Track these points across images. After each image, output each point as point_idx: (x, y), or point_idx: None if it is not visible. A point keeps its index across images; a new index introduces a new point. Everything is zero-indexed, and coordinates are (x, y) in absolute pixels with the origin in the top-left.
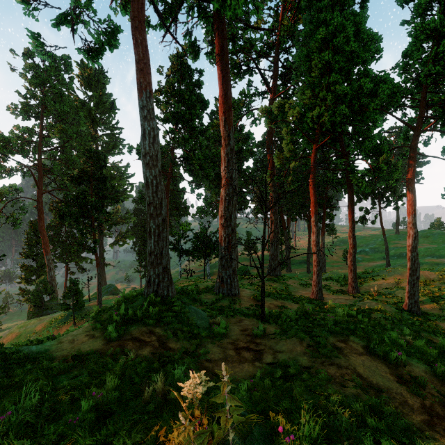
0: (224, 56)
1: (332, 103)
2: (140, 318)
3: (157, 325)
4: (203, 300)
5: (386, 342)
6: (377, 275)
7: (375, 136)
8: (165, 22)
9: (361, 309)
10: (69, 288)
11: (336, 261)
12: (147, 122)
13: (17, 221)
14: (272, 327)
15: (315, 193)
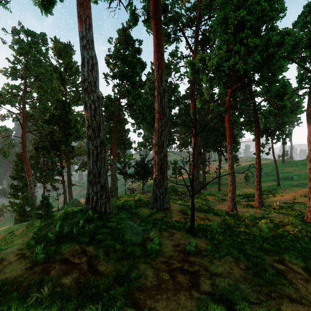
0: (158, 12)
1: (244, 54)
2: (75, 235)
3: (91, 243)
4: (140, 214)
5: None
6: (275, 193)
7: (280, 80)
8: None
9: (273, 221)
10: (41, 202)
11: (239, 182)
12: (86, 51)
13: (7, 153)
14: (203, 241)
15: (230, 127)
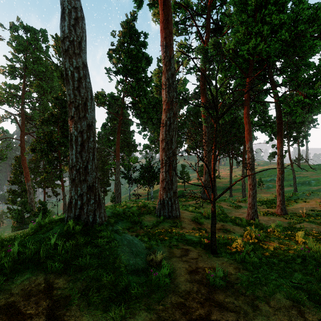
0: None
1: (267, 35)
2: (42, 258)
3: (65, 271)
4: (143, 223)
5: None
6: (297, 198)
7: (310, 64)
8: None
9: (309, 233)
10: (38, 208)
11: None
12: None
13: (4, 155)
14: (230, 264)
15: (249, 122)
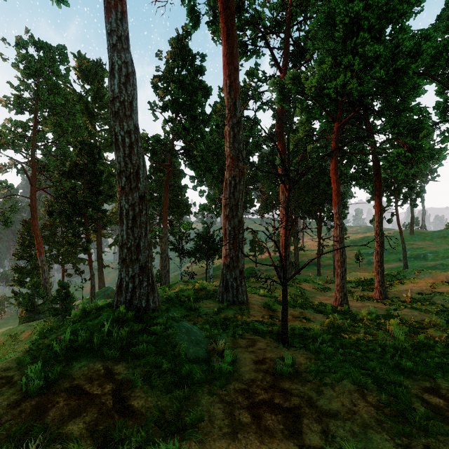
0: (229, 4)
1: (359, 70)
2: (96, 345)
3: (122, 359)
4: (202, 310)
5: None
6: (403, 278)
7: (413, 108)
8: None
9: (407, 321)
10: (57, 291)
11: (347, 262)
12: (117, 53)
13: (8, 220)
14: (302, 355)
15: (337, 180)
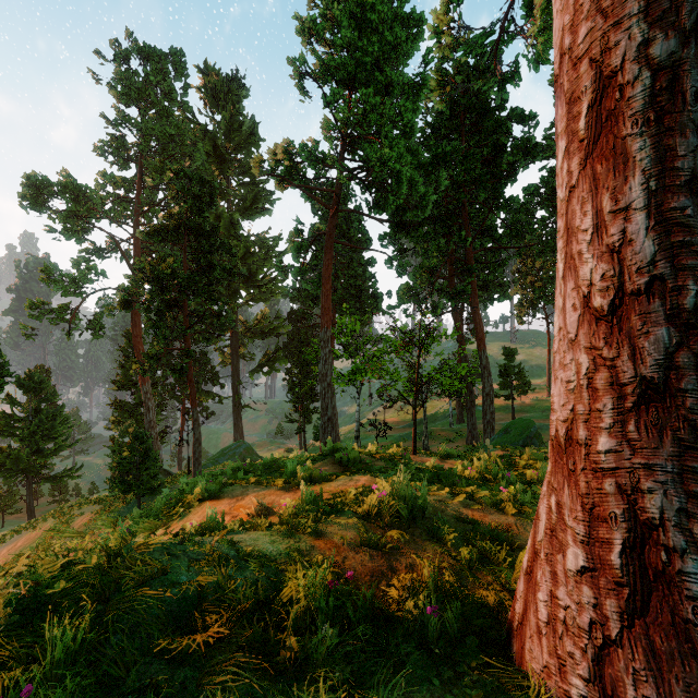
0: None
1: None
2: None
3: None
4: None
5: None
6: None
7: None
8: None
9: None
10: (126, 447)
11: None
12: None
13: (97, 326)
14: None
15: None
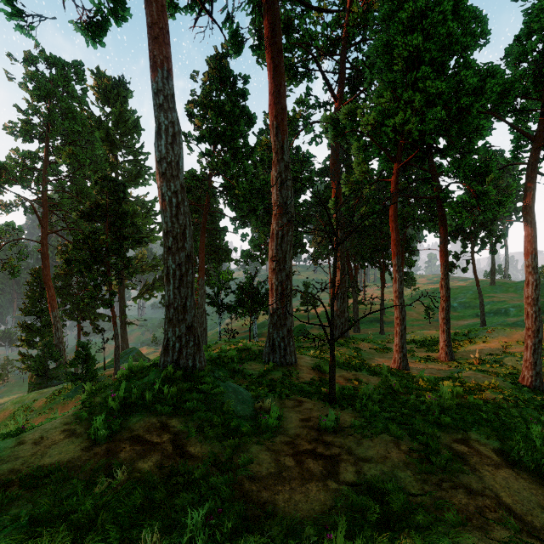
0: (276, 39)
1: (420, 107)
2: (149, 402)
3: (174, 414)
4: (247, 372)
5: (537, 446)
6: (475, 337)
7: (479, 150)
8: (197, 3)
9: (466, 384)
10: (77, 353)
11: (416, 318)
12: (164, 113)
13: (15, 268)
14: (348, 414)
15: (397, 228)
